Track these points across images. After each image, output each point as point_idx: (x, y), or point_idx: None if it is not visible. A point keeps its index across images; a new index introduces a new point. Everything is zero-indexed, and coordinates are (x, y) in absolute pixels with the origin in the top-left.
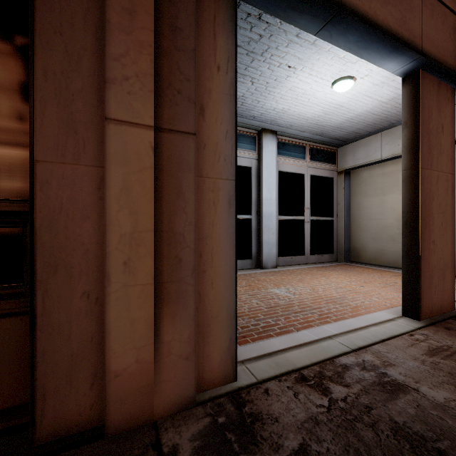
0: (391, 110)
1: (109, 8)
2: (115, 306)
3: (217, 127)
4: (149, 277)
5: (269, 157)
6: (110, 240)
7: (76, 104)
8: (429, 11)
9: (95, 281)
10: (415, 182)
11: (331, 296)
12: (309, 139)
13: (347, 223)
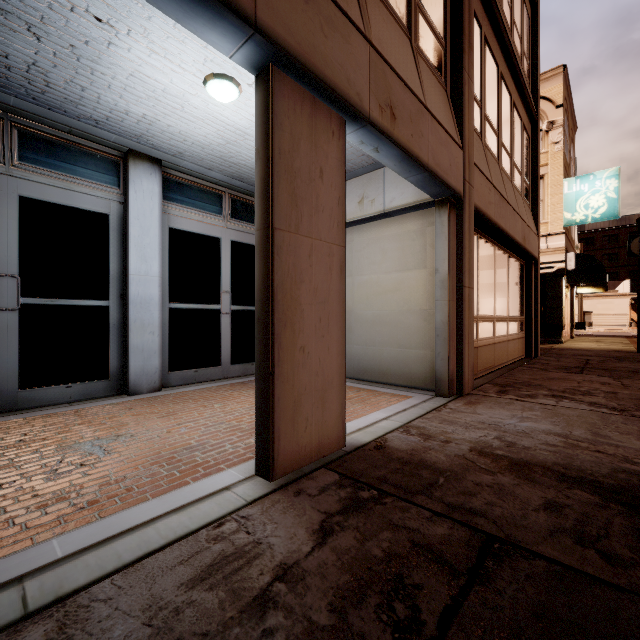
0: None
1: None
2: None
3: None
4: None
5: (145, 202)
6: None
7: None
8: None
9: None
10: (267, 251)
11: (183, 444)
12: (227, 184)
13: None
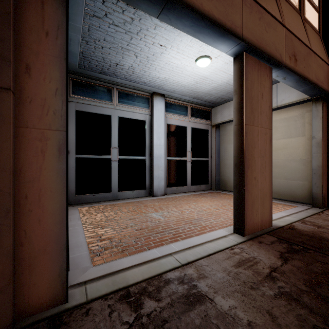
0: None
1: None
2: None
3: (46, 84)
4: None
5: (159, 114)
6: None
7: None
8: (248, 9)
9: None
10: (241, 135)
11: (192, 217)
12: (190, 101)
13: (217, 162)
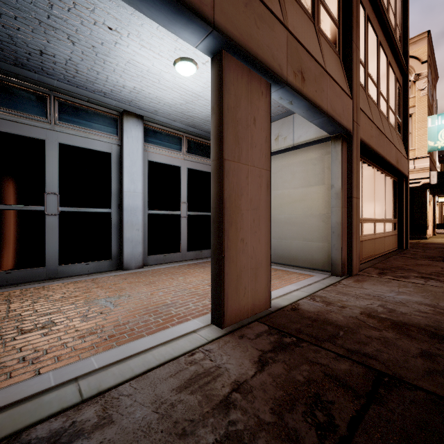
0: None
1: None
2: None
3: None
4: None
5: (133, 144)
6: None
7: None
8: None
9: None
10: (219, 175)
11: (161, 302)
12: (185, 130)
13: None
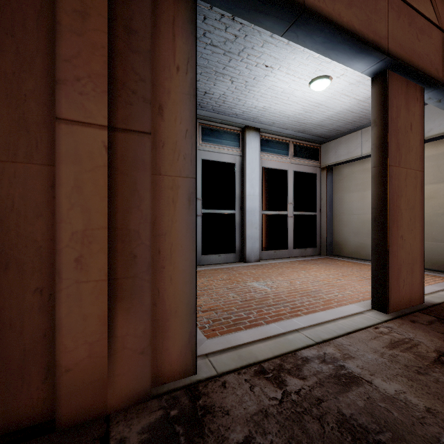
0: (369, 109)
1: (60, 10)
2: (66, 302)
3: (176, 126)
4: (102, 273)
5: (252, 154)
6: (61, 237)
7: (28, 104)
8: (395, 13)
9: (48, 277)
10: (383, 179)
11: (307, 289)
12: (292, 136)
13: (329, 218)
